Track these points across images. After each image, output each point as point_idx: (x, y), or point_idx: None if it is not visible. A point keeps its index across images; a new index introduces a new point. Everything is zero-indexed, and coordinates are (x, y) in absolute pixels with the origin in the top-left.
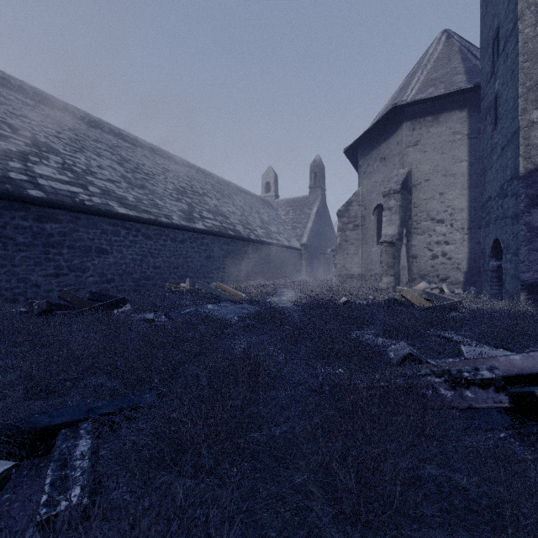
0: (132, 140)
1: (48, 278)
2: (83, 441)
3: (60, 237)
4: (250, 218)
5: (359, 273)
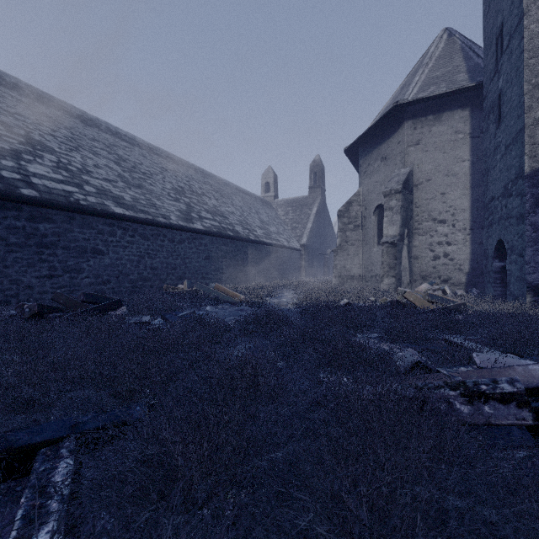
0: (130, 139)
1: (41, 280)
2: (64, 463)
3: (54, 237)
4: (249, 219)
5: (359, 274)
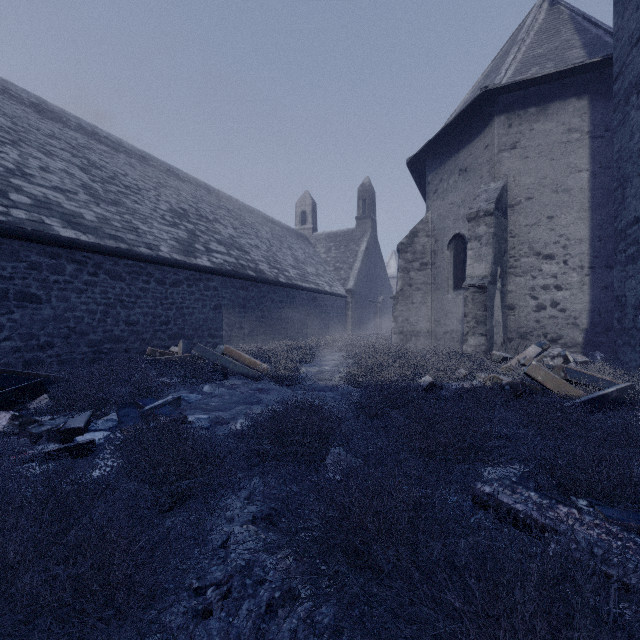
0: (113, 143)
1: None
2: None
3: None
4: (279, 255)
5: (428, 329)
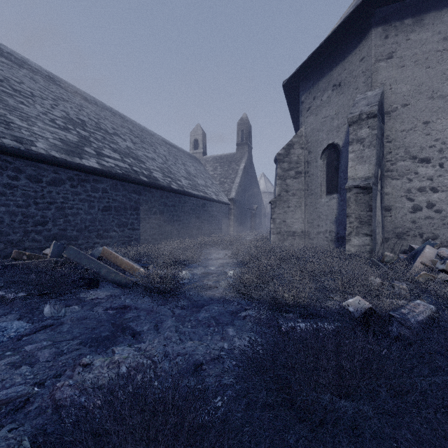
0: (17, 60)
1: None
2: None
3: None
4: (173, 168)
5: (302, 230)
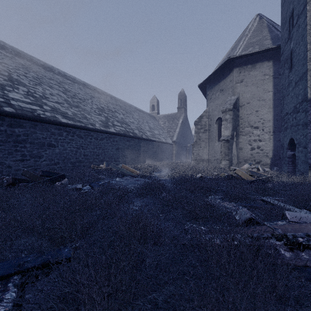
0: (72, 79)
1: (17, 162)
2: (8, 295)
3: (24, 137)
4: (142, 126)
5: (207, 158)
